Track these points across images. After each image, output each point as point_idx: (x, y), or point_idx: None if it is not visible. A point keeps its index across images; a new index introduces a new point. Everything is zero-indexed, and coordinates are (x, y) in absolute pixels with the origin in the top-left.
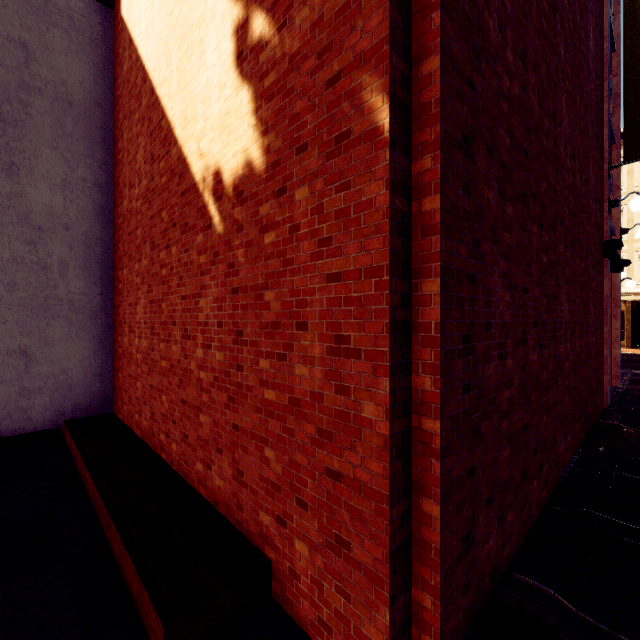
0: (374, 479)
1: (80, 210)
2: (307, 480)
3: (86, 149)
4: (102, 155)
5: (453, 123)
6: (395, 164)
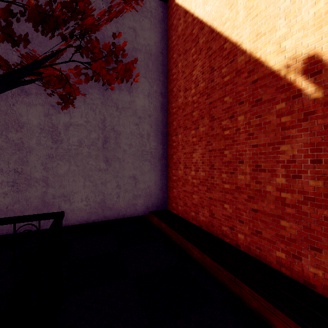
0: None
1: (154, 107)
2: None
3: (156, 76)
4: (163, 78)
5: None
6: None
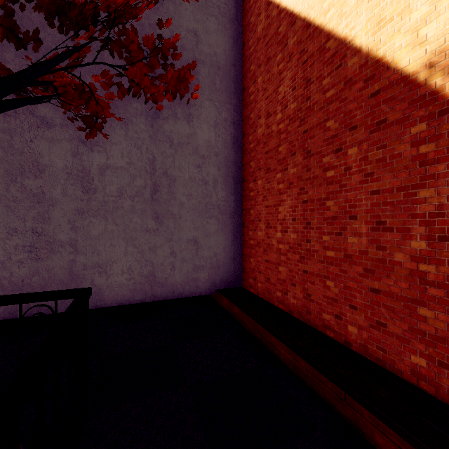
0: None
1: (223, 142)
2: None
3: (227, 98)
4: (235, 101)
5: None
6: None
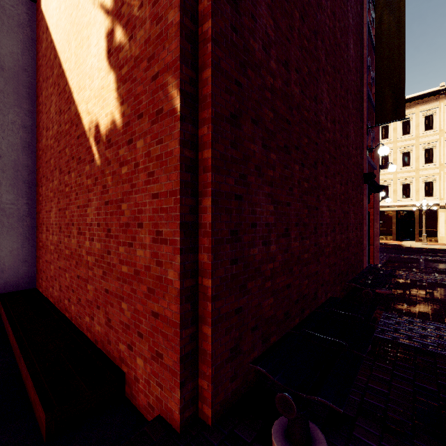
0: (173, 315)
1: (10, 144)
2: (143, 320)
3: (15, 101)
4: (27, 106)
5: (222, 107)
6: (185, 130)
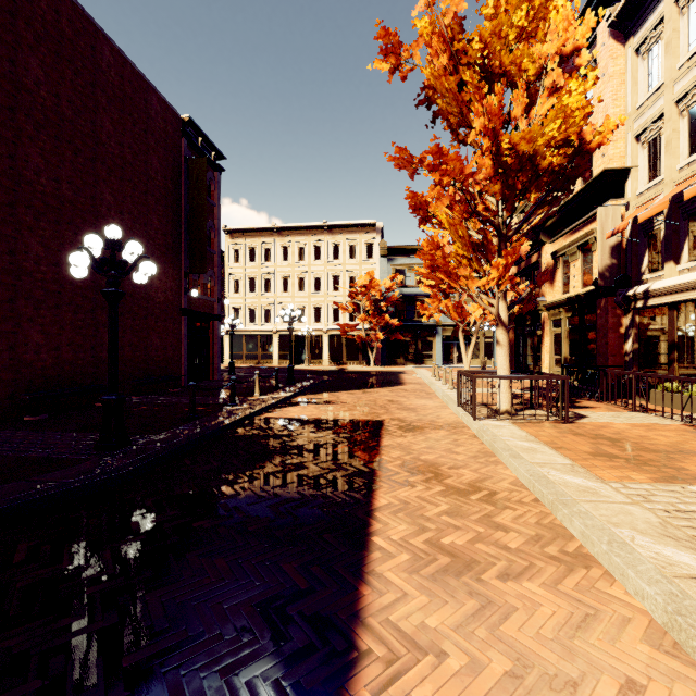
0: None
1: None
2: None
3: None
4: None
5: (4, 297)
6: None
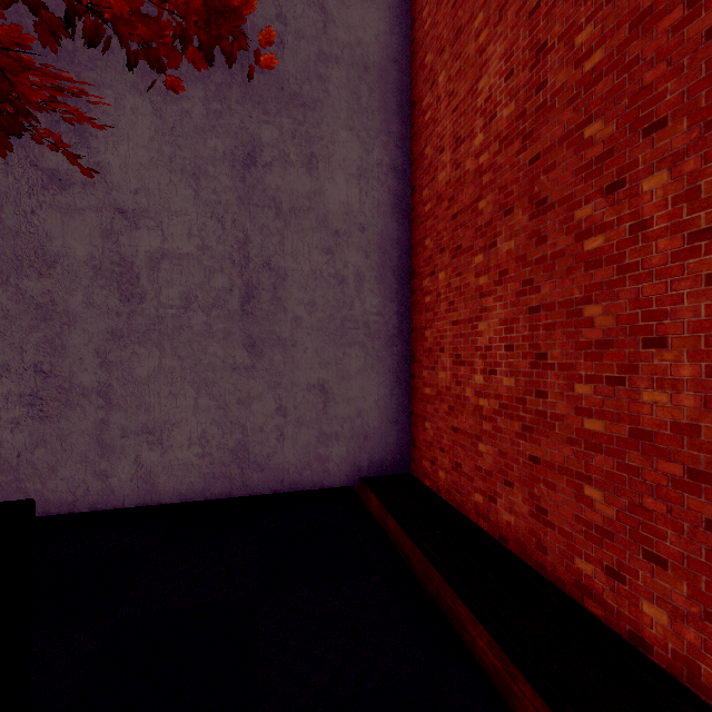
0: None
1: (375, 204)
2: None
3: (381, 123)
4: (398, 128)
5: None
6: None
